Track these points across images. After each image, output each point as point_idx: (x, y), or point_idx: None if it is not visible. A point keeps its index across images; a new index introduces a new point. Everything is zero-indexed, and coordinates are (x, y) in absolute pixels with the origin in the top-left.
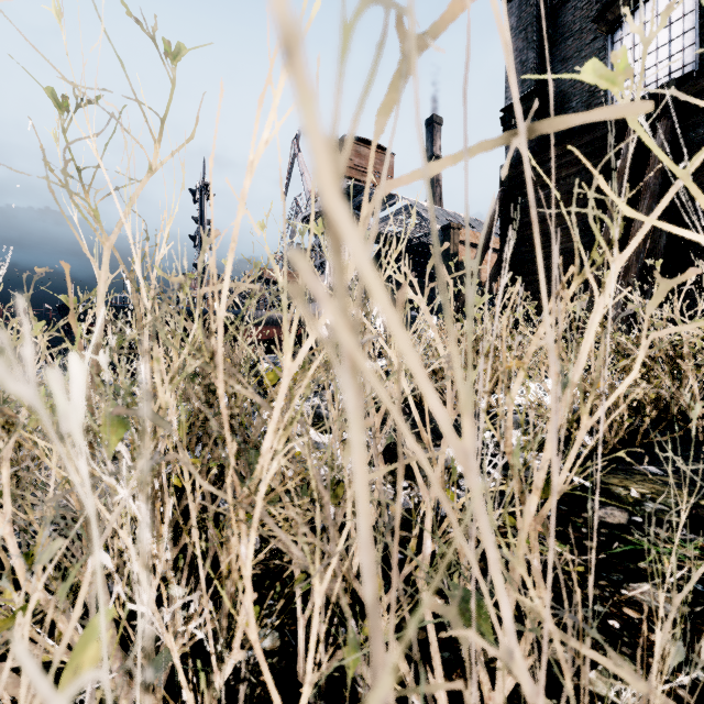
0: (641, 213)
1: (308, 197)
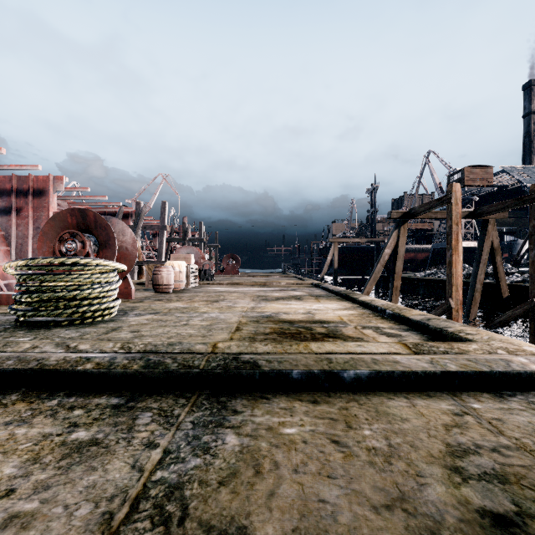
0: None
1: (436, 187)
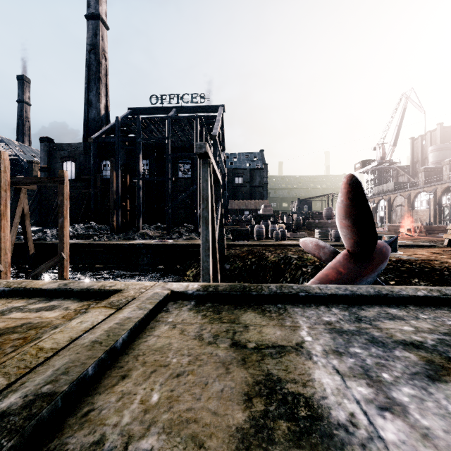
0: None
1: None
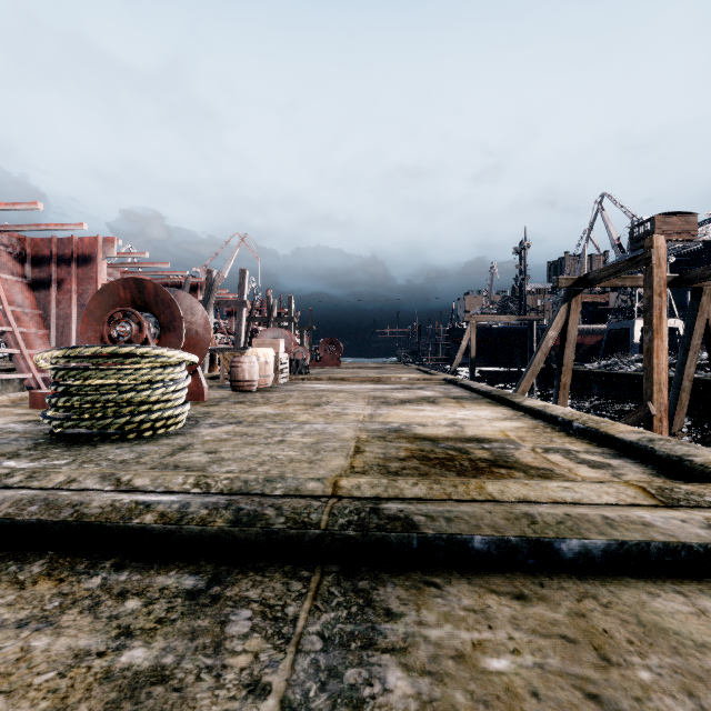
0: None
1: (613, 244)
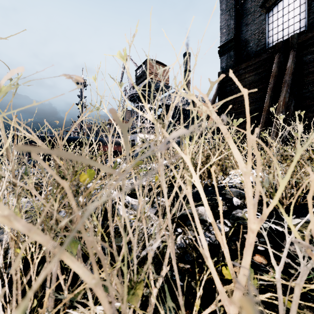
0: (283, 93)
1: (130, 86)
